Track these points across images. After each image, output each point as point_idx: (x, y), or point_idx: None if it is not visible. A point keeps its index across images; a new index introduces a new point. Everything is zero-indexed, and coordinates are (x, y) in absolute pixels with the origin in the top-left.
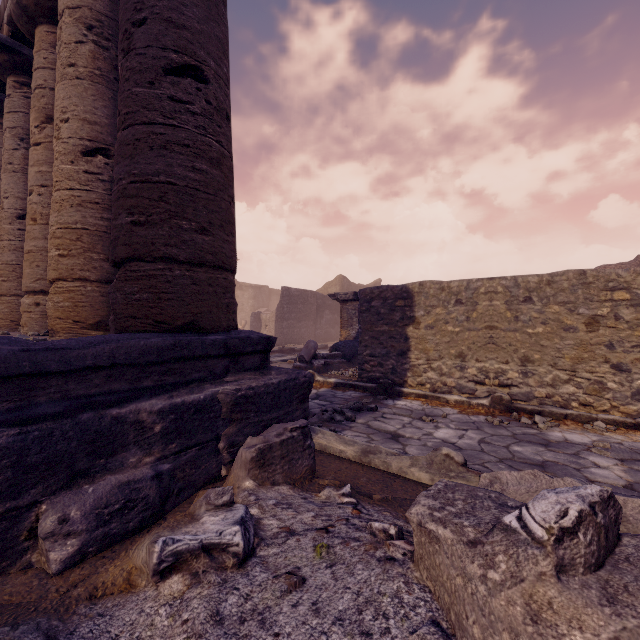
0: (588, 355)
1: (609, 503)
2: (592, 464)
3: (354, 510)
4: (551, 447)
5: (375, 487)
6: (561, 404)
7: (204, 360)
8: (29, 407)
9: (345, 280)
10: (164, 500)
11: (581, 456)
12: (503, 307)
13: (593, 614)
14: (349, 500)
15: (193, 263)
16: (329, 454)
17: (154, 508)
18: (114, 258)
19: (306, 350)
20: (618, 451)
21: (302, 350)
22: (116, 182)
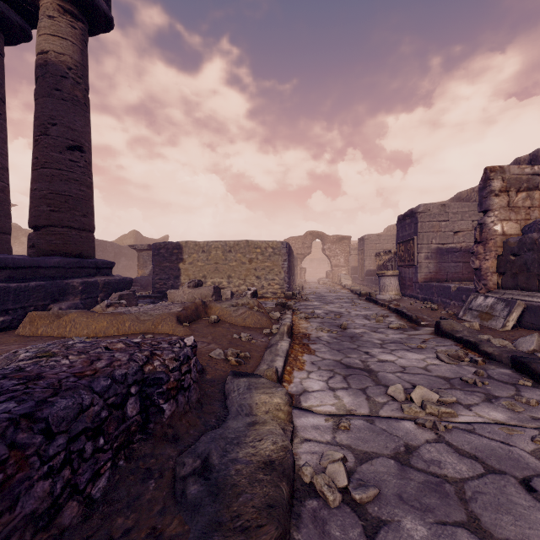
0: (249, 273)
1: (200, 281)
2: None
3: None
4: None
5: None
6: (241, 293)
7: (87, 269)
8: (35, 278)
9: (139, 234)
10: None
11: None
12: (221, 254)
13: (191, 290)
14: None
15: (80, 229)
16: None
17: None
18: (38, 224)
19: None
20: None
21: None
22: (38, 190)
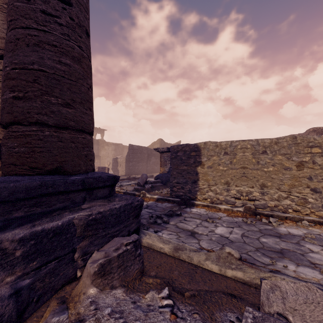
0: (298, 183)
1: None
2: (309, 250)
3: (171, 315)
4: (282, 238)
5: (184, 280)
6: (283, 210)
7: (66, 194)
8: None
9: (162, 141)
10: (23, 310)
11: (301, 244)
12: (250, 156)
13: None
14: (167, 302)
15: (59, 127)
16: (153, 250)
17: (11, 321)
18: (1, 122)
19: (141, 179)
20: (320, 240)
21: (139, 179)
22: (3, 69)
